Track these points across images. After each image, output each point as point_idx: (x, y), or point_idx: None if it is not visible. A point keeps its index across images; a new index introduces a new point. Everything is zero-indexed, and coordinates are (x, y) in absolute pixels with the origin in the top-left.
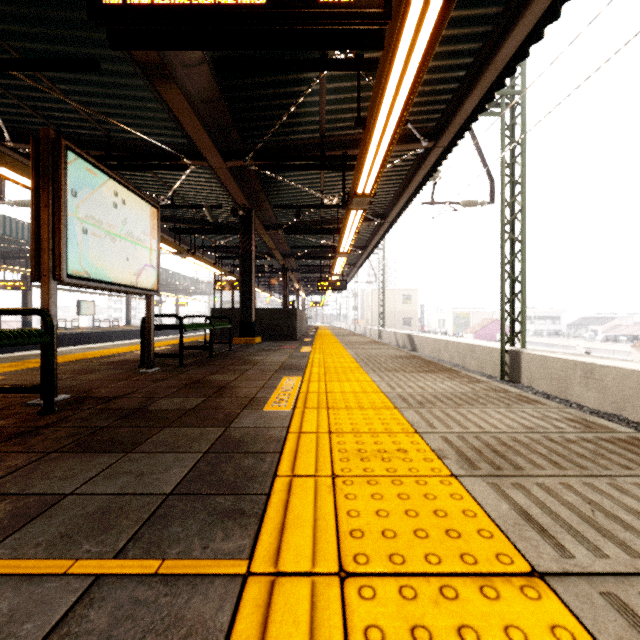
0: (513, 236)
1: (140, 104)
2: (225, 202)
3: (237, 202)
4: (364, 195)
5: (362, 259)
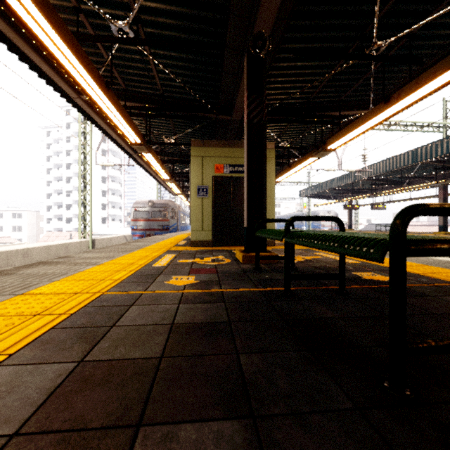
0: None
1: None
2: None
3: None
4: None
5: None
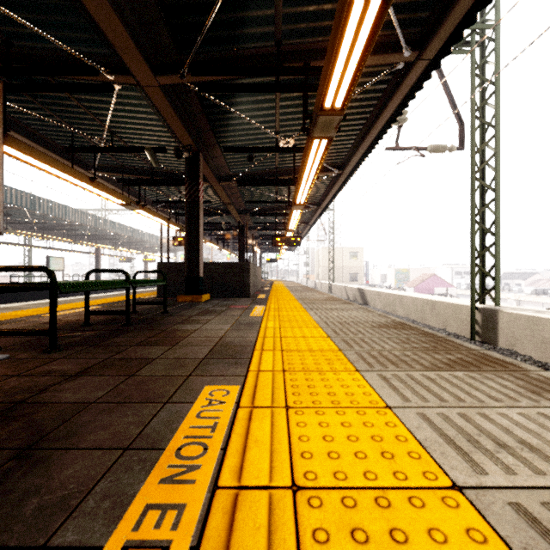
0: (485, 184)
1: None
2: (172, 147)
3: (181, 142)
4: (333, 110)
5: (315, 216)
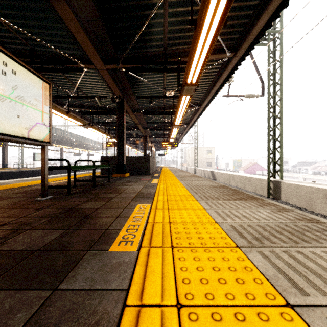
0: (275, 115)
1: (48, 24)
2: (109, 95)
3: (115, 94)
4: (191, 84)
5: (186, 130)
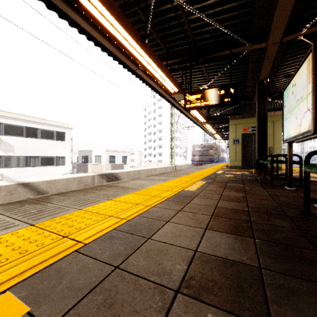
0: None
1: None
2: None
3: None
4: None
5: None
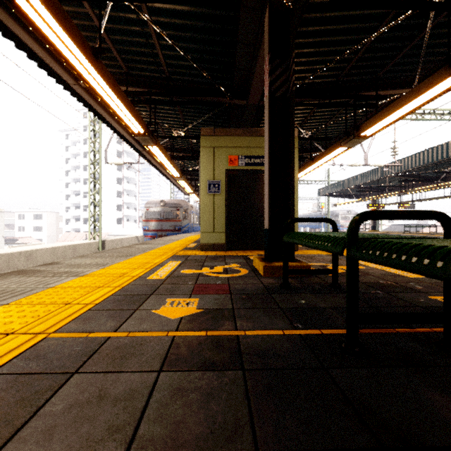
0: None
1: None
2: None
3: None
4: None
5: None
